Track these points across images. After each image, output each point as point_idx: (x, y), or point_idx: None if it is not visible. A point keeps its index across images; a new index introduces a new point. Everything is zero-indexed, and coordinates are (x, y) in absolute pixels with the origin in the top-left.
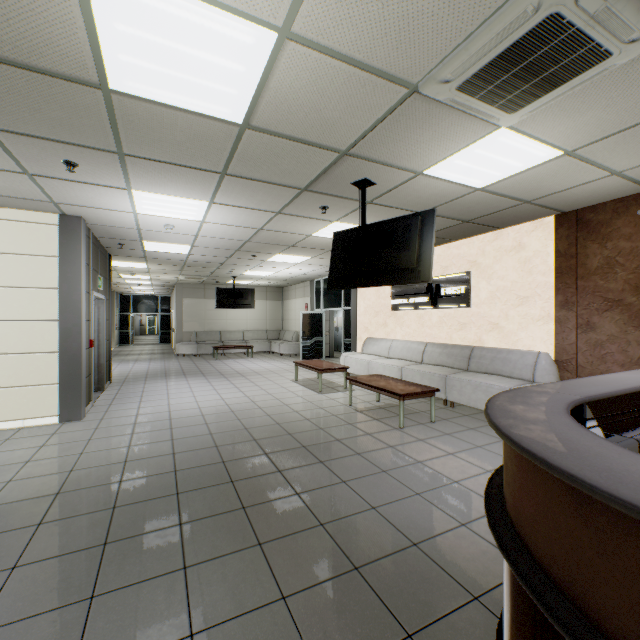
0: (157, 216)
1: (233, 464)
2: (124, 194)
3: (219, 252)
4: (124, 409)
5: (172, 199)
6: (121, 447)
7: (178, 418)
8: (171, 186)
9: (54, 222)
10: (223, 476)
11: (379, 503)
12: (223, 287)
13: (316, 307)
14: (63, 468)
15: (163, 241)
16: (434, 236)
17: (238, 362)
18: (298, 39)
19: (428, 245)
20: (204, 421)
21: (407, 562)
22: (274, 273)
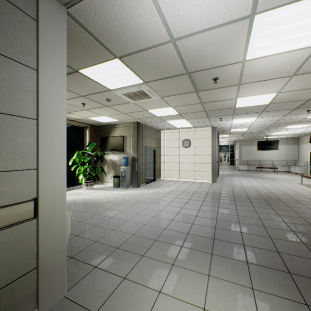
0: (238, 123)
1: (265, 197)
2: (230, 120)
3: (259, 128)
4: (226, 182)
5: (244, 119)
6: (230, 189)
7: (244, 186)
8: (244, 117)
9: (210, 129)
10: (262, 199)
11: None
12: (260, 140)
13: None
14: (218, 190)
15: (237, 128)
16: None
17: (268, 174)
18: (282, 92)
19: None
20: (254, 188)
21: None
22: (289, 132)
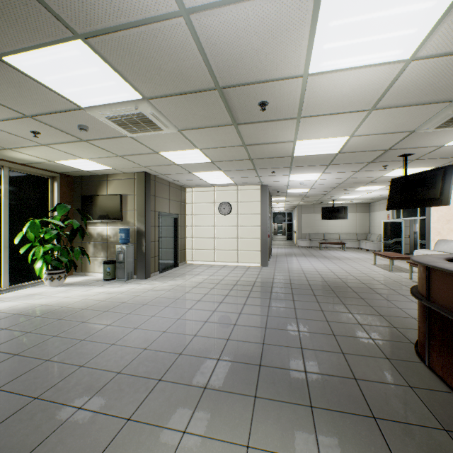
0: (297, 180)
1: (333, 287)
2: (286, 176)
3: (324, 189)
4: (281, 265)
5: (305, 175)
6: (286, 276)
7: (306, 271)
8: (306, 171)
9: (259, 188)
10: (329, 289)
11: (403, 308)
12: (325, 206)
13: (396, 217)
14: (270, 277)
15: (296, 188)
16: (452, 179)
17: (335, 252)
18: (356, 135)
19: (447, 185)
20: (318, 273)
21: (405, 319)
22: (360, 196)
